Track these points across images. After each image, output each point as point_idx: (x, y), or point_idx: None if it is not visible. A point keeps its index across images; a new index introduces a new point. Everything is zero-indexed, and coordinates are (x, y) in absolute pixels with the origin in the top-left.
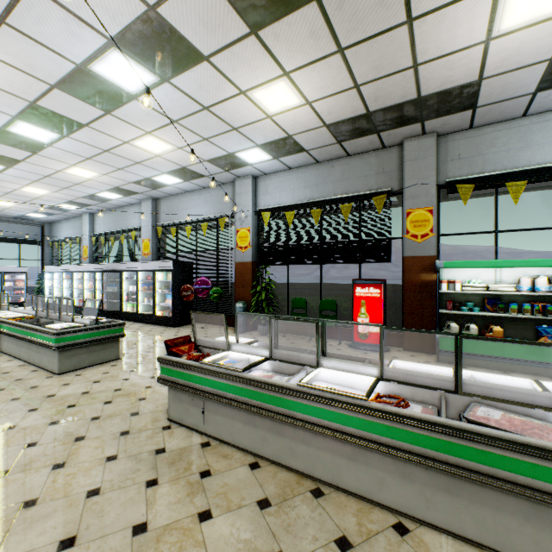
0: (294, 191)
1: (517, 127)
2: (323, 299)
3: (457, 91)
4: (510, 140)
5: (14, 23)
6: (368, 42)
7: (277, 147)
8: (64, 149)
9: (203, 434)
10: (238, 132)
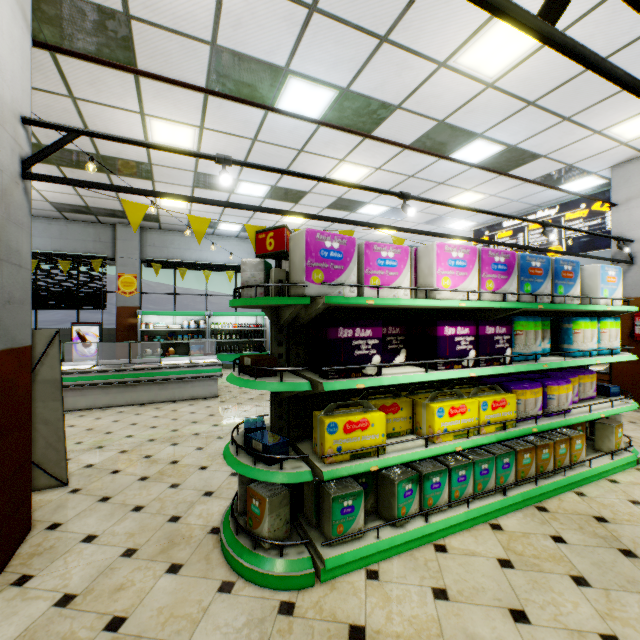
0: None
1: (185, 237)
2: None
3: (148, 215)
4: (181, 243)
5: None
6: None
7: None
8: None
9: None
10: None
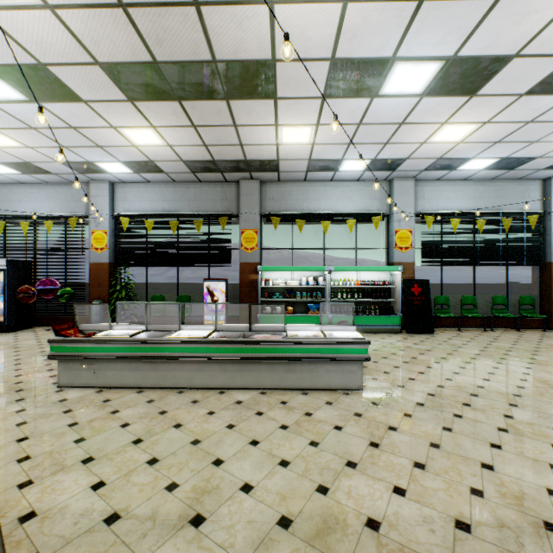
0: (153, 203)
1: (302, 186)
2: (180, 295)
3: (267, 162)
4: (299, 193)
5: None
6: (212, 127)
7: (139, 165)
8: None
9: (95, 387)
10: (102, 149)
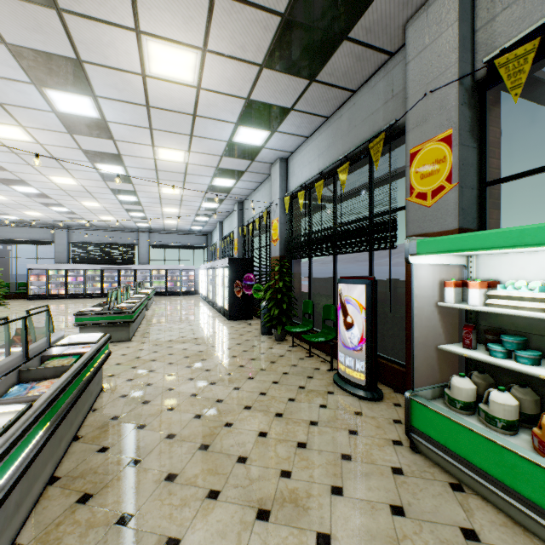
0: (311, 165)
1: None
2: (326, 304)
3: None
4: None
5: (3, 101)
6: None
7: (255, 117)
8: (138, 176)
9: None
10: (201, 117)
